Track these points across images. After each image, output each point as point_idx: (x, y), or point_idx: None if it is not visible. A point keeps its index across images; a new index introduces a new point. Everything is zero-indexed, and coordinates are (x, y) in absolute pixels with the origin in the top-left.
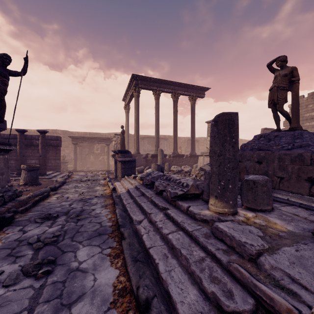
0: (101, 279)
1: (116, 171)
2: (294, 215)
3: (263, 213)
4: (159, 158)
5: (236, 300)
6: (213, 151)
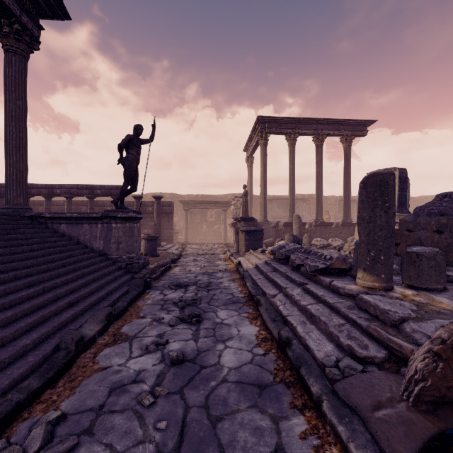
0: (244, 331)
1: (238, 244)
2: None
3: (429, 292)
4: (294, 228)
5: (369, 350)
6: (361, 218)
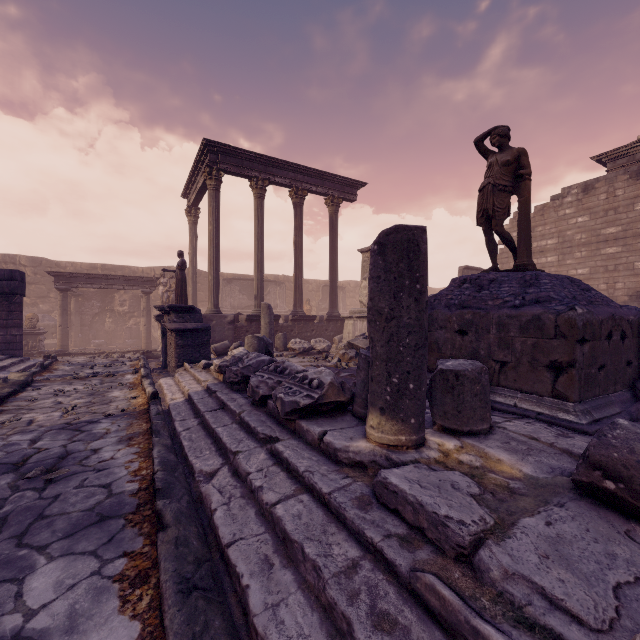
0: None
1: (165, 353)
2: (531, 439)
3: (475, 438)
4: (263, 324)
5: None
6: (376, 310)
